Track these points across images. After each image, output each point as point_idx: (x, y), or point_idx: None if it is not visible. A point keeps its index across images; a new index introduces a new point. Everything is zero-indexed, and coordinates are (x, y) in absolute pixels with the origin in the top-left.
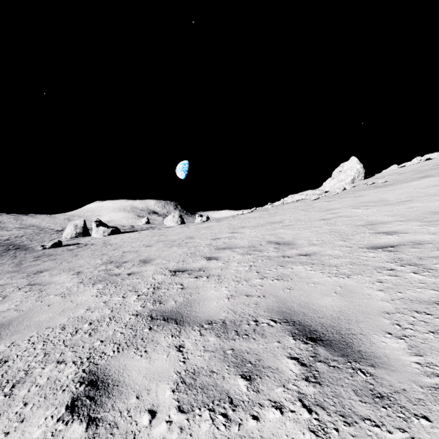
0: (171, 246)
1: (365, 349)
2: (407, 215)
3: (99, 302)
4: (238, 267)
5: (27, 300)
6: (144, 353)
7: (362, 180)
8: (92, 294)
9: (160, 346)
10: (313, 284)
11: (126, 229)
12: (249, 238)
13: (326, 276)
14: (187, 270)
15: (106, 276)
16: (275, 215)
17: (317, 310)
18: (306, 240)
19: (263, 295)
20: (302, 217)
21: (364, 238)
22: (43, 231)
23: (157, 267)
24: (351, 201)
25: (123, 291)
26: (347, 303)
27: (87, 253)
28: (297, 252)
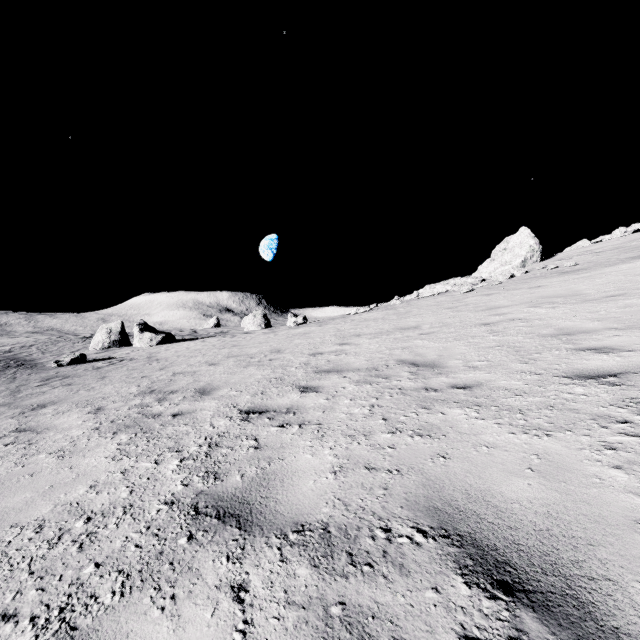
0: (247, 365)
1: (628, 625)
2: (624, 319)
3: (115, 472)
4: (351, 407)
5: (1, 462)
6: (169, 602)
7: (537, 263)
8: (107, 454)
9: (203, 585)
10: (485, 447)
11: (185, 335)
12: (368, 354)
13: (506, 432)
14: (268, 411)
15: (138, 418)
16: (407, 315)
17: (502, 509)
18: (462, 359)
19: (397, 468)
20: (449, 319)
21: (560, 358)
22: (63, 338)
23: (220, 404)
24: (525, 295)
25: (158, 450)
26: (559, 495)
27: (120, 374)
28: (448, 380)
